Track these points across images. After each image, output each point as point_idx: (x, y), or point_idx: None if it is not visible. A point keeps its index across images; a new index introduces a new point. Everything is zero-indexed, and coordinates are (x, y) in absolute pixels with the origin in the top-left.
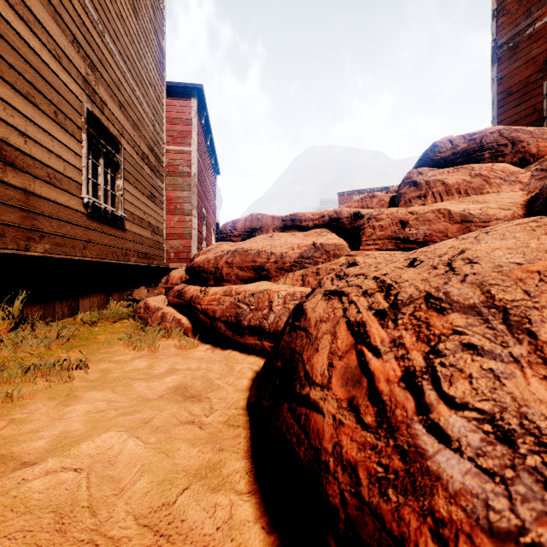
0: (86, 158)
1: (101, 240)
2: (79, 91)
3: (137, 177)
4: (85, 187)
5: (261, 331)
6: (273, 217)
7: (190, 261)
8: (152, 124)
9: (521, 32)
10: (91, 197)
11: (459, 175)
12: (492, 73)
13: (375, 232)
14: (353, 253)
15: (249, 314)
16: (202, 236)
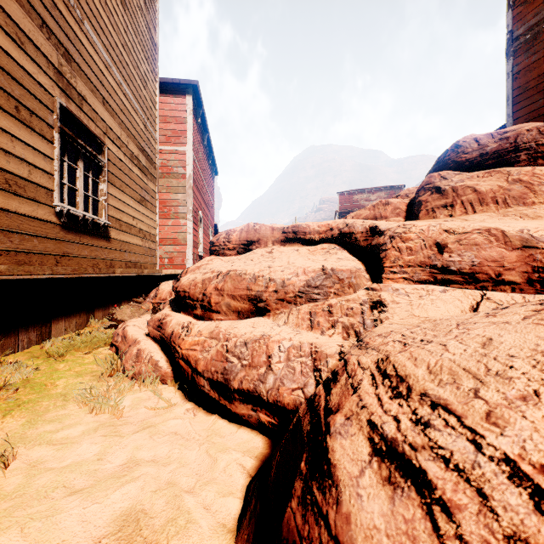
0: (59, 160)
1: (79, 252)
2: (49, 83)
3: (124, 180)
4: (57, 194)
5: (257, 398)
6: (273, 228)
7: (176, 280)
8: (143, 122)
9: (540, 23)
10: (64, 205)
11: (493, 181)
12: (507, 68)
13: (402, 256)
14: (376, 286)
15: (241, 373)
16: (199, 240)
